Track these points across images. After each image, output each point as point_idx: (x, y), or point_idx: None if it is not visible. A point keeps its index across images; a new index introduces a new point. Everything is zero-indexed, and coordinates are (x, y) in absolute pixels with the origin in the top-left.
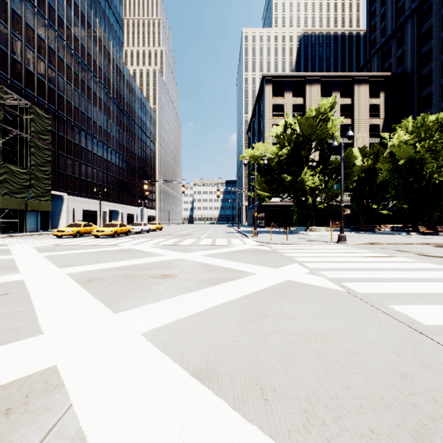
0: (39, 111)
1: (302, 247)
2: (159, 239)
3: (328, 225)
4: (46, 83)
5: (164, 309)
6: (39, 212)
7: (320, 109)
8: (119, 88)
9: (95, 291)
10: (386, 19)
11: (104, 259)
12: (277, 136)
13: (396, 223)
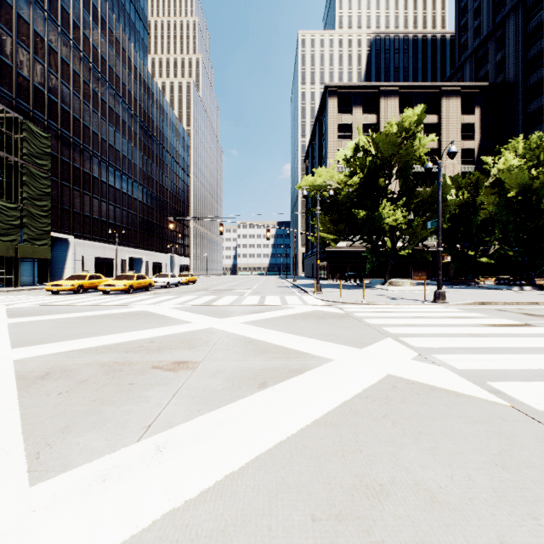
0: (34, 128)
1: (386, 309)
2: (188, 296)
3: (408, 276)
4: (46, 93)
5: (148, 468)
6: (35, 260)
7: (402, 123)
8: (143, 104)
9: (38, 403)
10: (481, 16)
11: (95, 330)
12: (345, 160)
13: (495, 274)
